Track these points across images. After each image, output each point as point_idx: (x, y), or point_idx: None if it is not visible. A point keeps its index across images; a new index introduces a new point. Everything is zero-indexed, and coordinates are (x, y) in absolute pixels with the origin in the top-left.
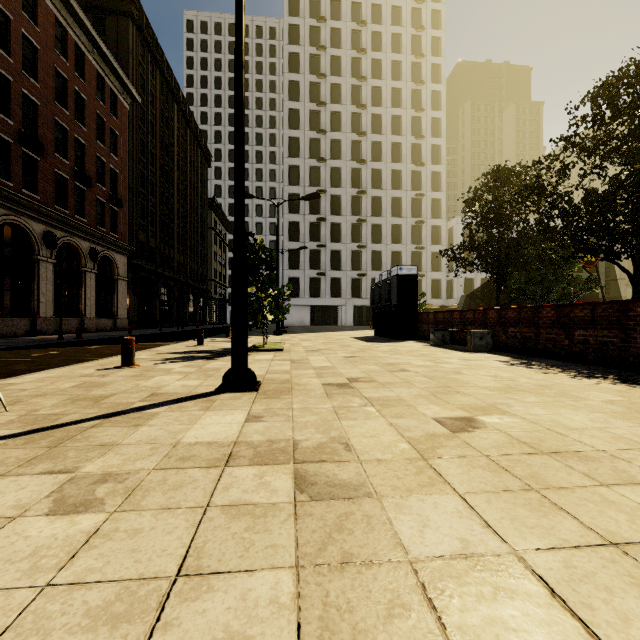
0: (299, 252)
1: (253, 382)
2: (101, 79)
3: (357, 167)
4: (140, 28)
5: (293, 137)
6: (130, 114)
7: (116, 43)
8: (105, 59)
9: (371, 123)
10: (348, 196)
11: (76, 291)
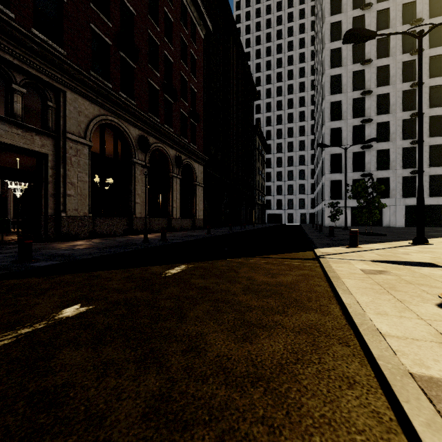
0: (341, 156)
1: None
2: (184, 9)
3: (409, 59)
4: None
5: (334, 49)
6: (204, 46)
7: None
8: None
9: (428, 8)
10: (398, 92)
11: (165, 194)
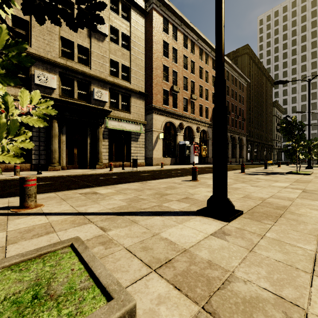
0: None
1: (312, 168)
2: (239, 82)
3: None
4: (249, 55)
5: None
6: (246, 87)
7: (241, 65)
8: (241, 76)
9: None
10: None
11: (234, 150)
